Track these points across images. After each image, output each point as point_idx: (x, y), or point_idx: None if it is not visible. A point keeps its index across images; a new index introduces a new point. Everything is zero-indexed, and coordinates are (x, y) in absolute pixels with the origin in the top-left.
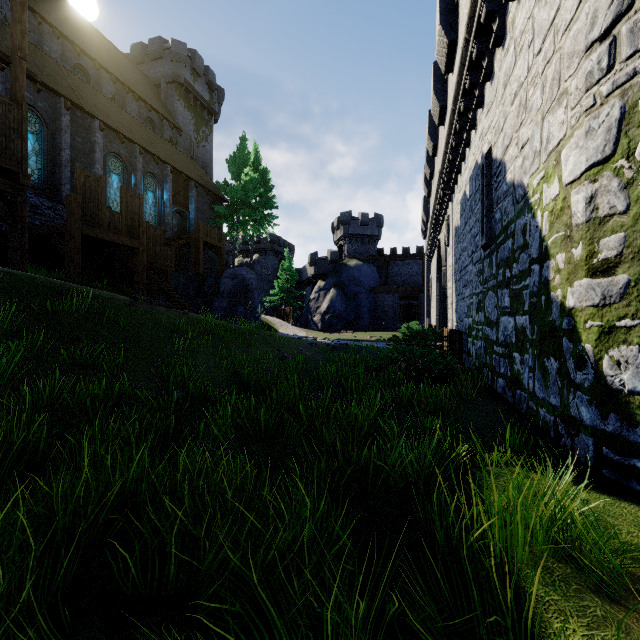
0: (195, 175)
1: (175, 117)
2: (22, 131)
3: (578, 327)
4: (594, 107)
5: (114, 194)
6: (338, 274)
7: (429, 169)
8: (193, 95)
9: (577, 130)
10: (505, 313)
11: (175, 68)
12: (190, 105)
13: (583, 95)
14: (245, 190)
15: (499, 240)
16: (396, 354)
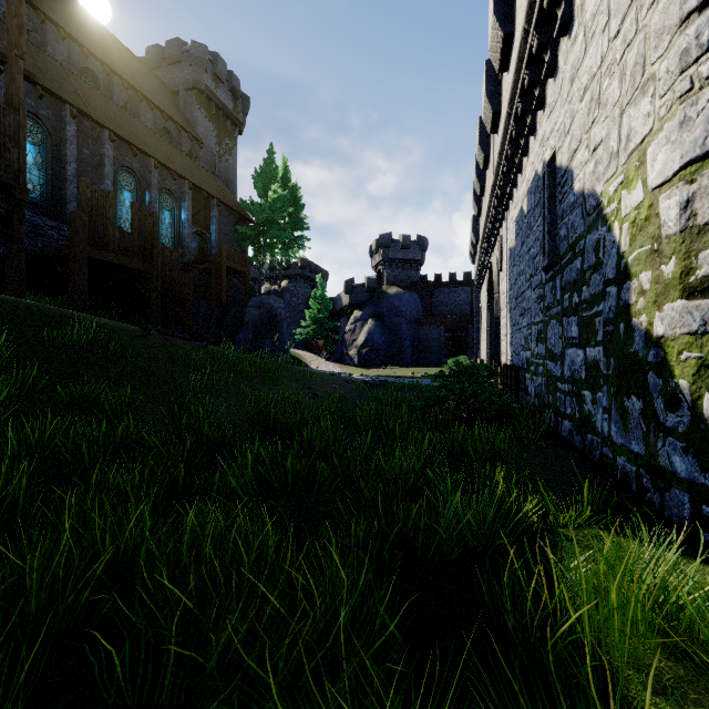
0: (217, 192)
1: (195, 128)
2: (19, 139)
3: (669, 359)
4: (691, 92)
5: (126, 213)
6: (376, 303)
7: (479, 184)
8: (215, 103)
9: (668, 122)
10: (572, 344)
11: (195, 73)
12: (212, 114)
13: (676, 78)
14: (273, 209)
15: (564, 260)
16: (444, 392)
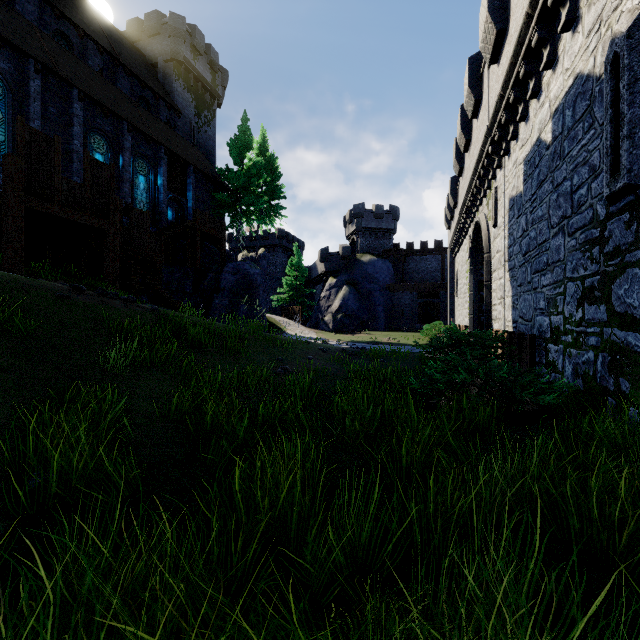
0: (194, 160)
1: (173, 98)
2: None
3: None
4: None
5: None
6: (351, 270)
7: (465, 137)
8: (193, 75)
9: None
10: None
11: (173, 44)
12: (190, 86)
13: None
14: (249, 176)
15: None
16: (464, 374)
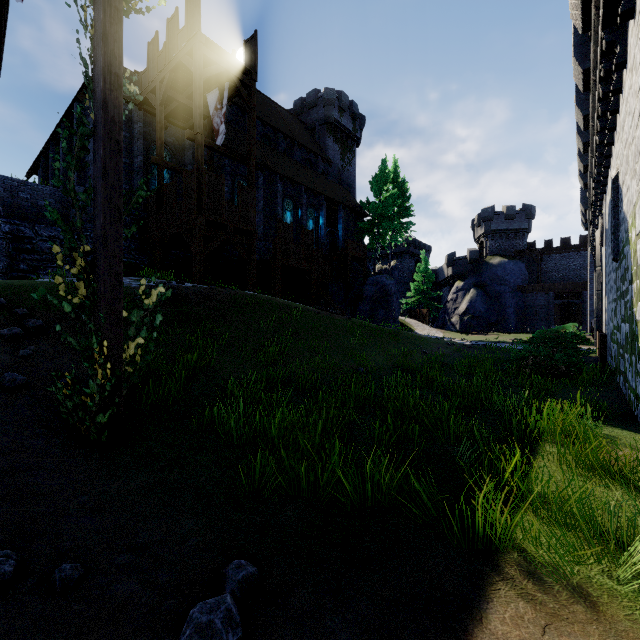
0: (342, 199)
1: (326, 152)
2: (253, 205)
3: (638, 333)
4: None
5: None
6: (478, 273)
7: (582, 163)
8: (340, 129)
9: (638, 202)
10: (622, 320)
11: (326, 112)
12: (337, 138)
13: (639, 181)
14: (384, 205)
15: (621, 257)
16: (522, 352)
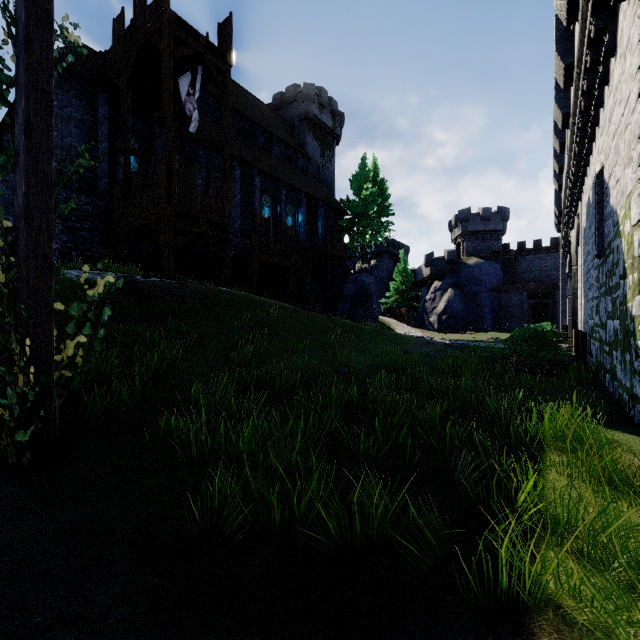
0: (322, 196)
1: (306, 148)
2: (229, 197)
3: (636, 329)
4: None
5: None
6: (456, 274)
7: (557, 165)
8: (319, 126)
9: (635, 190)
10: (609, 317)
11: (306, 107)
12: (317, 135)
13: (637, 168)
14: (364, 203)
15: (606, 253)
16: (507, 351)
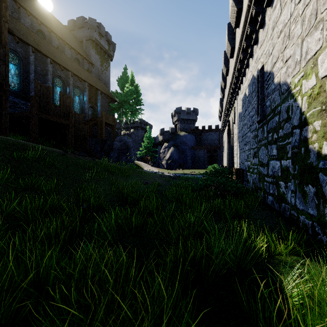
0: (100, 88)
1: (90, 58)
2: (5, 61)
3: None
4: None
5: (58, 97)
6: (175, 139)
7: (224, 83)
8: (99, 46)
9: None
10: (273, 159)
11: (90, 32)
12: (98, 52)
13: None
14: (126, 95)
15: (269, 117)
16: (209, 182)
